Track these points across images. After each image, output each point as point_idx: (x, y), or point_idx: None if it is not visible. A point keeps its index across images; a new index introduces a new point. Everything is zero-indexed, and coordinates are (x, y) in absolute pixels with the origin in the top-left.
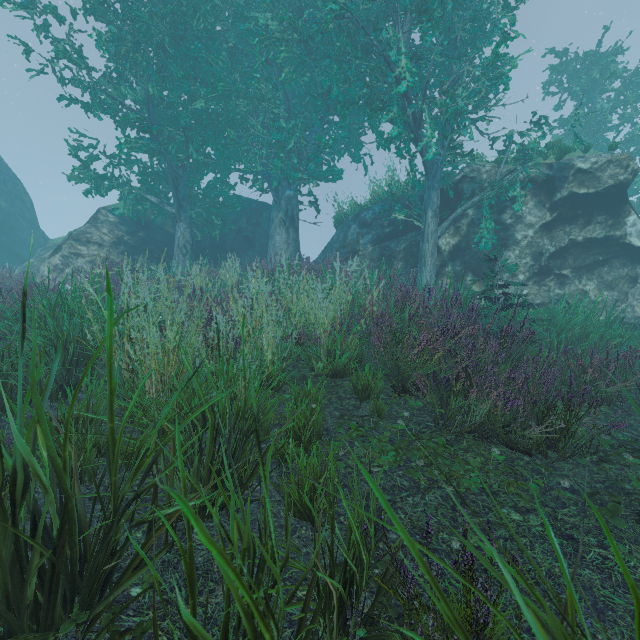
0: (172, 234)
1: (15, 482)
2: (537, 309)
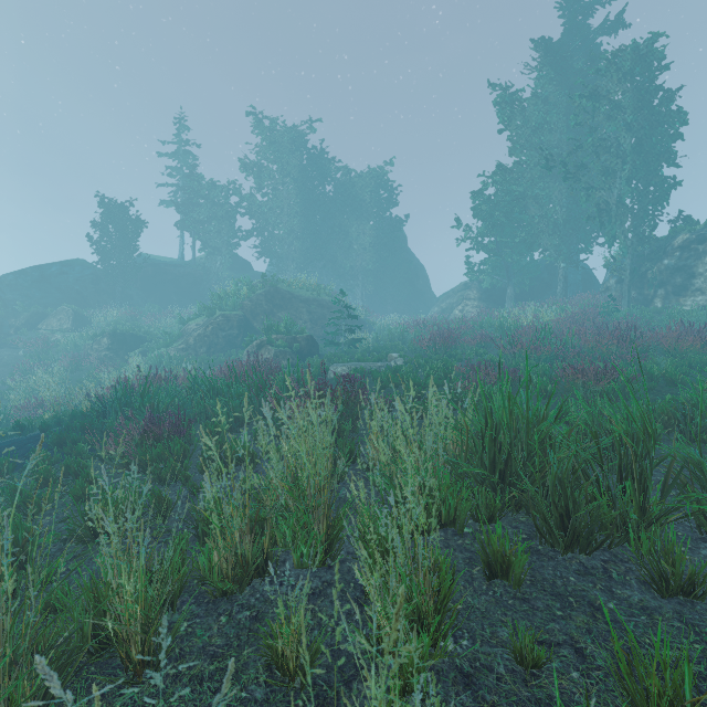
0: (504, 288)
1: (502, 327)
2: (705, 311)
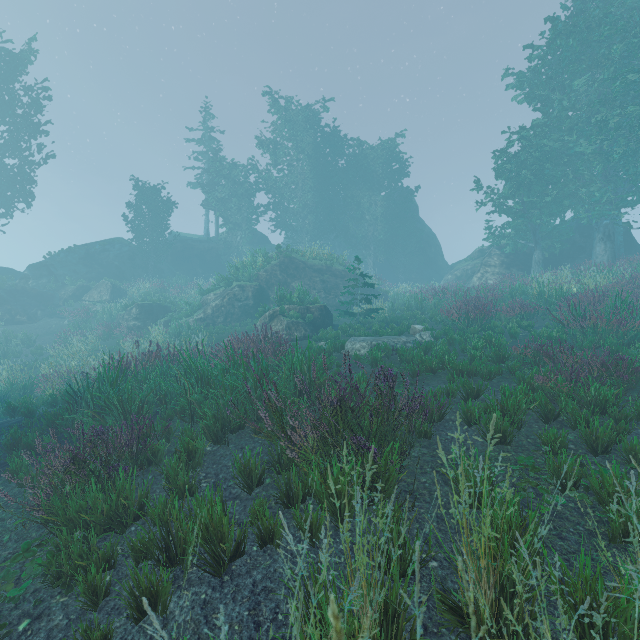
0: (527, 253)
1: (541, 294)
2: None
